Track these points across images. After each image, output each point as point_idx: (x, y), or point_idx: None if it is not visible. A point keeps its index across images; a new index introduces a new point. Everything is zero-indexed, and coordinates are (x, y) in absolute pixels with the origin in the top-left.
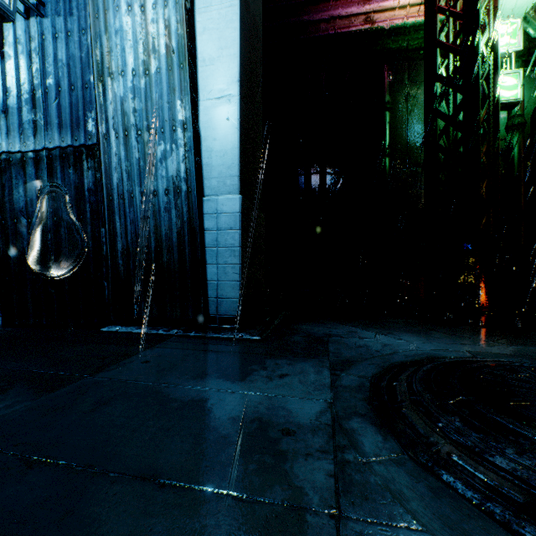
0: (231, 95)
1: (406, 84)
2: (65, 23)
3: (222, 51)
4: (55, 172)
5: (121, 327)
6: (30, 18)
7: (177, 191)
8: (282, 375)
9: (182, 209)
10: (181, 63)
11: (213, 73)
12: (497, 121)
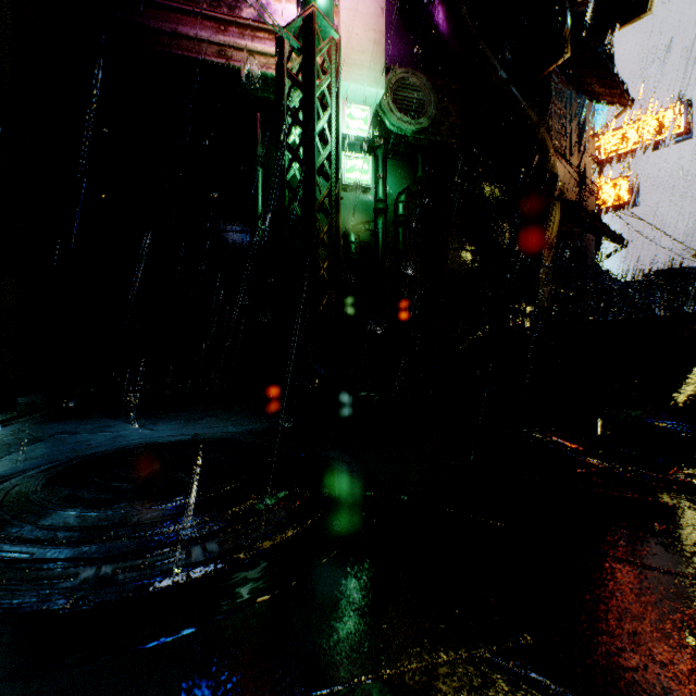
0: None
1: None
2: None
3: None
4: None
5: None
6: None
7: None
8: None
9: None
10: None
11: None
12: (339, 204)
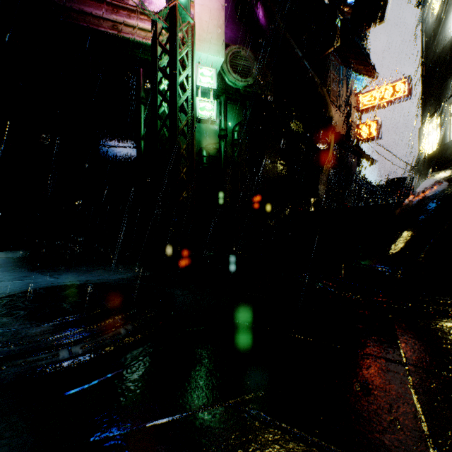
0: None
1: None
2: None
3: None
4: None
5: None
6: None
7: None
8: None
9: None
10: None
11: None
12: (193, 131)
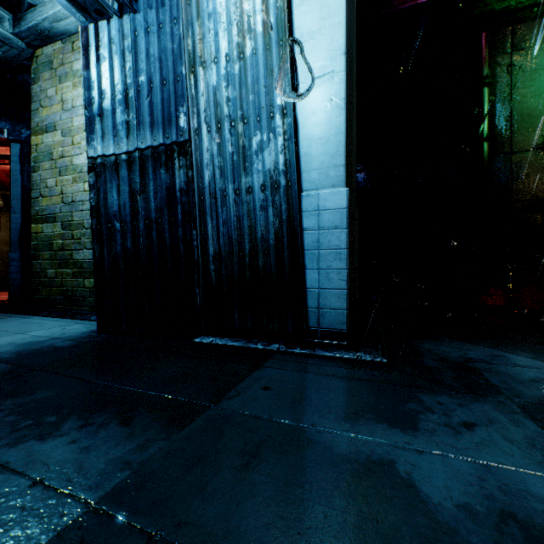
0: (335, 72)
1: (509, 52)
2: (157, 15)
3: (324, 22)
4: (147, 173)
5: (215, 338)
6: (123, 15)
7: (274, 186)
8: (467, 424)
9: (280, 207)
10: (280, 39)
11: (312, 49)
12: None
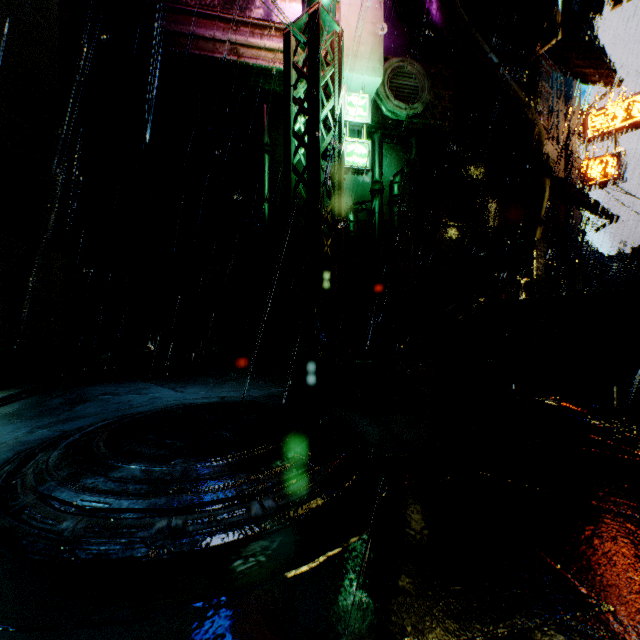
0: None
1: None
2: None
3: None
4: None
5: None
6: None
7: None
8: None
9: None
10: None
11: None
12: (341, 185)
